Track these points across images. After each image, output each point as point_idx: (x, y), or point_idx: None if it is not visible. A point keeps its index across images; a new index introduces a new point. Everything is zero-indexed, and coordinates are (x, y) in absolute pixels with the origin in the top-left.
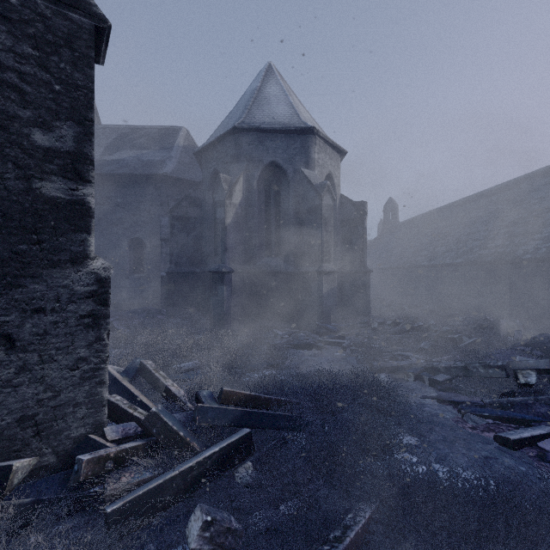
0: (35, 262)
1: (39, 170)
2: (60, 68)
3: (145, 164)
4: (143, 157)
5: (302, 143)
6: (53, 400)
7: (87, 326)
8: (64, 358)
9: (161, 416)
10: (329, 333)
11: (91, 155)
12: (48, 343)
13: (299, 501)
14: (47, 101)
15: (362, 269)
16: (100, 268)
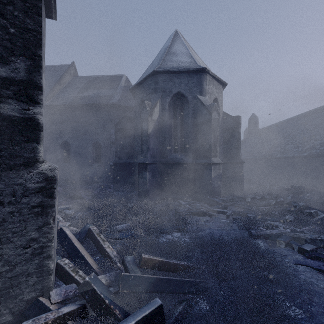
0: None
1: None
2: (14, 15)
3: (102, 98)
4: (100, 94)
5: (197, 78)
6: (10, 272)
7: (37, 214)
8: (19, 239)
9: (92, 285)
10: (216, 204)
11: (39, 82)
12: (6, 228)
13: None
14: (4, 41)
15: (237, 160)
16: (47, 169)
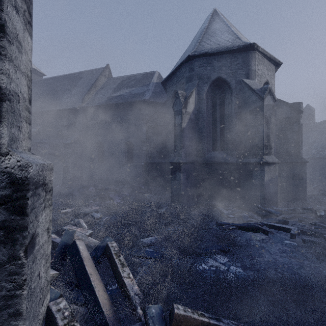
0: None
1: None
2: None
3: (133, 96)
4: (132, 92)
5: (243, 58)
6: None
7: None
8: None
9: None
10: (270, 216)
11: None
12: None
13: None
14: None
15: (297, 160)
16: (14, 166)
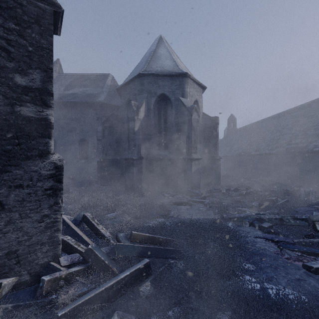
0: (17, 156)
1: (19, 100)
2: (32, 36)
3: (88, 96)
4: (87, 92)
5: (179, 82)
6: (28, 241)
7: (49, 196)
8: (35, 215)
9: (94, 251)
10: (196, 195)
11: (51, 90)
12: (25, 206)
13: (180, 310)
14: (24, 57)
15: (215, 157)
16: (57, 159)
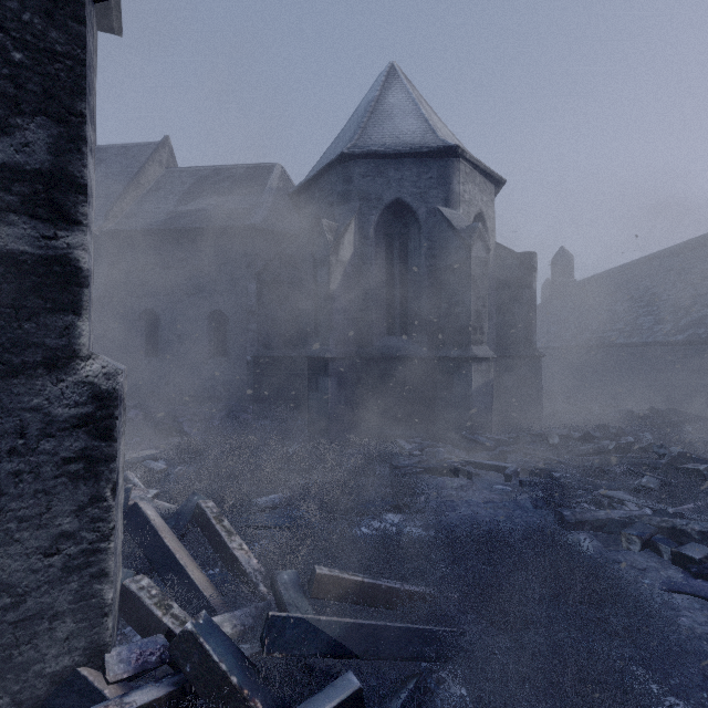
0: None
1: None
2: (23, 21)
3: (228, 214)
4: (225, 205)
5: (439, 170)
6: (13, 611)
7: (75, 478)
8: (34, 536)
9: (201, 640)
10: (481, 449)
11: (81, 175)
12: (4, 510)
13: None
14: None
15: (529, 352)
16: (98, 374)
